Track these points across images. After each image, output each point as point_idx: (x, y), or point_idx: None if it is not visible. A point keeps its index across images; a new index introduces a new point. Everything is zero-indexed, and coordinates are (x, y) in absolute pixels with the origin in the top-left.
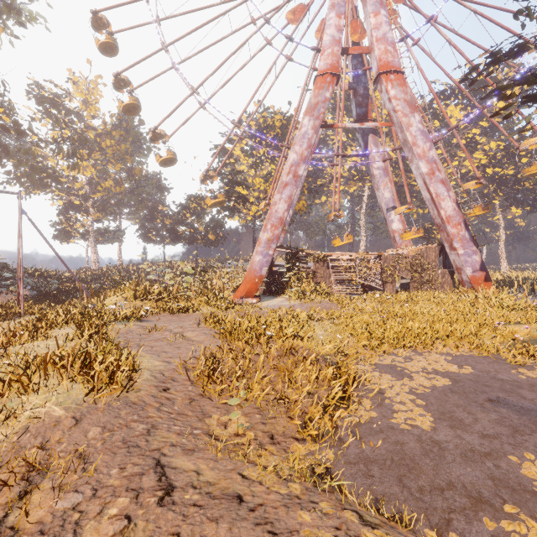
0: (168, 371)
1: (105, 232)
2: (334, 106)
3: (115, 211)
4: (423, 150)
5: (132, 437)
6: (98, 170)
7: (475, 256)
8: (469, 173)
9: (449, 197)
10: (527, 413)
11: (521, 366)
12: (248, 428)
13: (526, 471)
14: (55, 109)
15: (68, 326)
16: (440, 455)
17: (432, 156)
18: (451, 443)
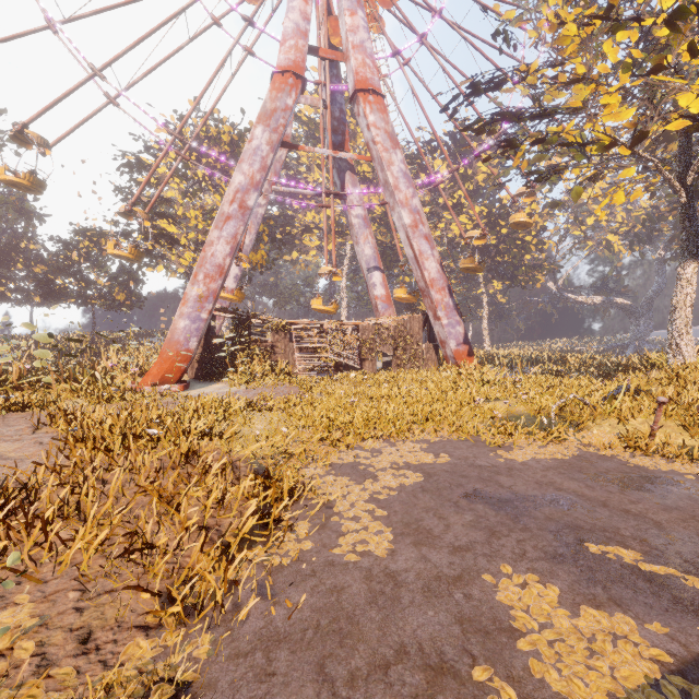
0: None
1: None
2: (308, 135)
3: None
4: (406, 196)
5: None
6: None
7: (459, 327)
8: (455, 239)
9: (433, 256)
10: (505, 505)
11: (500, 447)
12: (30, 631)
13: (503, 594)
14: None
15: None
16: (395, 596)
17: (415, 205)
18: (413, 571)
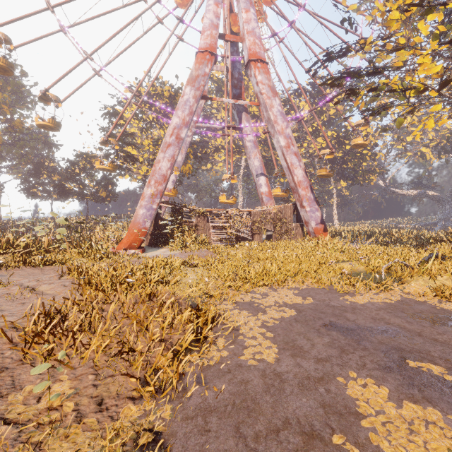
0: None
1: None
2: (217, 89)
3: None
4: (282, 128)
5: None
6: None
7: (317, 212)
8: (314, 153)
9: (300, 166)
10: (351, 333)
11: (346, 293)
12: (70, 396)
13: (350, 391)
14: None
15: None
16: (281, 388)
17: (288, 133)
18: (291, 373)
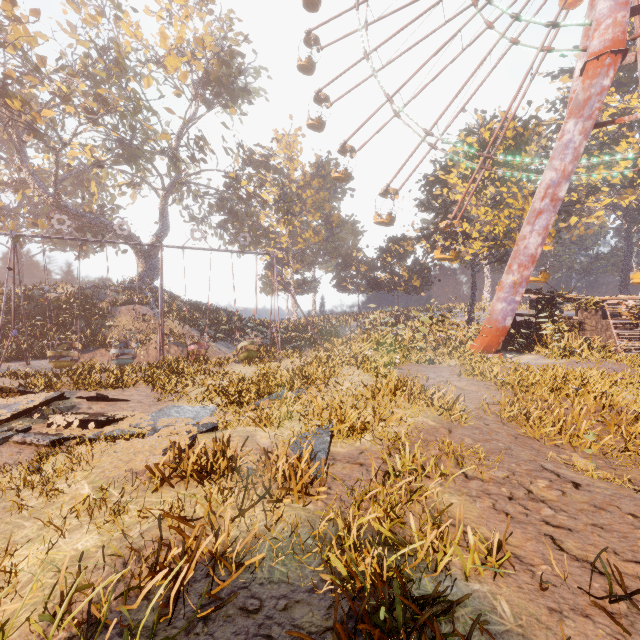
0: (472, 411)
1: (303, 283)
2: None
3: (311, 261)
4: None
5: (501, 449)
6: (301, 222)
7: None
8: None
9: None
10: None
11: None
12: (598, 468)
13: None
14: (266, 170)
15: (348, 367)
16: None
17: None
18: None
